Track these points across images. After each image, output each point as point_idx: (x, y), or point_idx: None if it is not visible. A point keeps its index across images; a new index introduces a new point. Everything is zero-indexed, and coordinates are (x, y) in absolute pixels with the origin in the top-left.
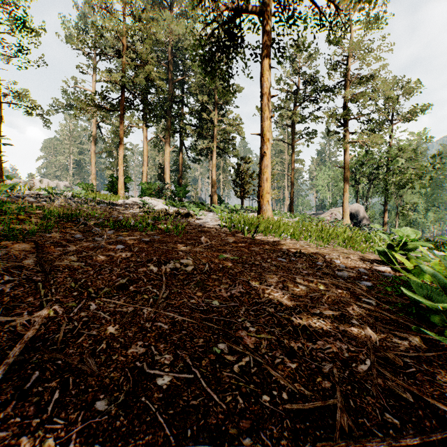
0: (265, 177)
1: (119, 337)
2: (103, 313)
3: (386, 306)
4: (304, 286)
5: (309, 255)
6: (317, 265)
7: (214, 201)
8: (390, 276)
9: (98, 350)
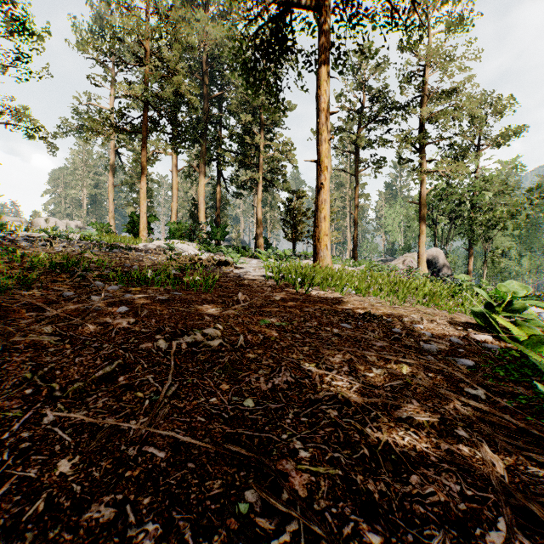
0: (323, 215)
1: (74, 484)
2: (61, 430)
3: (503, 402)
4: (380, 368)
5: (381, 318)
6: (394, 333)
7: (259, 245)
8: (494, 348)
9: (27, 518)
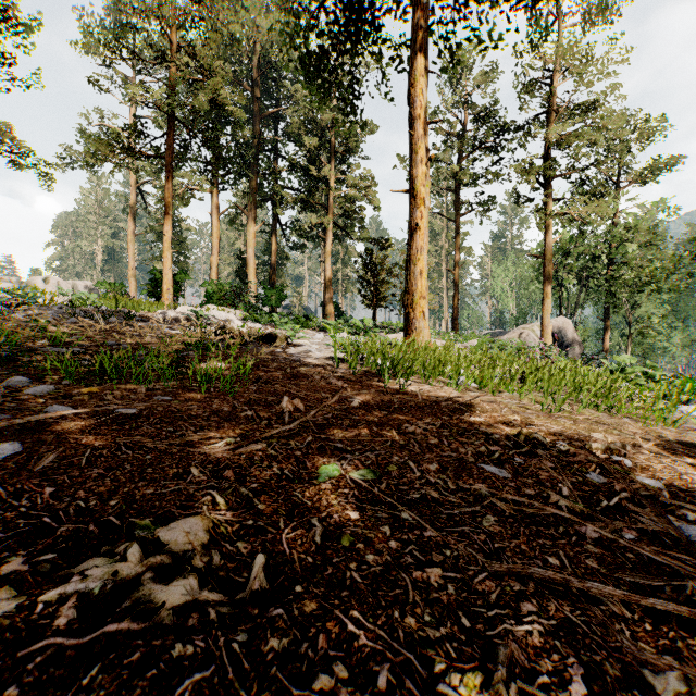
0: (418, 269)
1: None
2: None
3: None
4: (677, 674)
5: (548, 445)
6: (596, 488)
7: (328, 313)
8: None
9: None
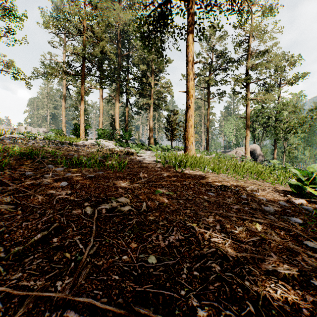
0: (190, 124)
1: None
2: None
3: None
4: (242, 226)
5: (232, 188)
6: (242, 199)
7: (151, 142)
8: (309, 209)
9: None
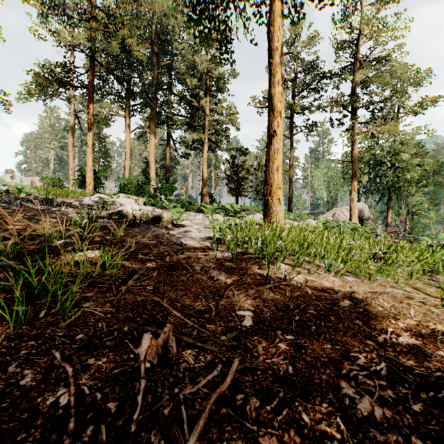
0: (275, 166)
1: None
2: None
3: None
4: None
5: None
6: None
7: (204, 199)
8: None
9: None
